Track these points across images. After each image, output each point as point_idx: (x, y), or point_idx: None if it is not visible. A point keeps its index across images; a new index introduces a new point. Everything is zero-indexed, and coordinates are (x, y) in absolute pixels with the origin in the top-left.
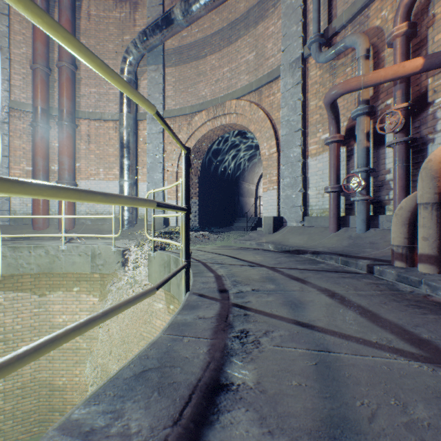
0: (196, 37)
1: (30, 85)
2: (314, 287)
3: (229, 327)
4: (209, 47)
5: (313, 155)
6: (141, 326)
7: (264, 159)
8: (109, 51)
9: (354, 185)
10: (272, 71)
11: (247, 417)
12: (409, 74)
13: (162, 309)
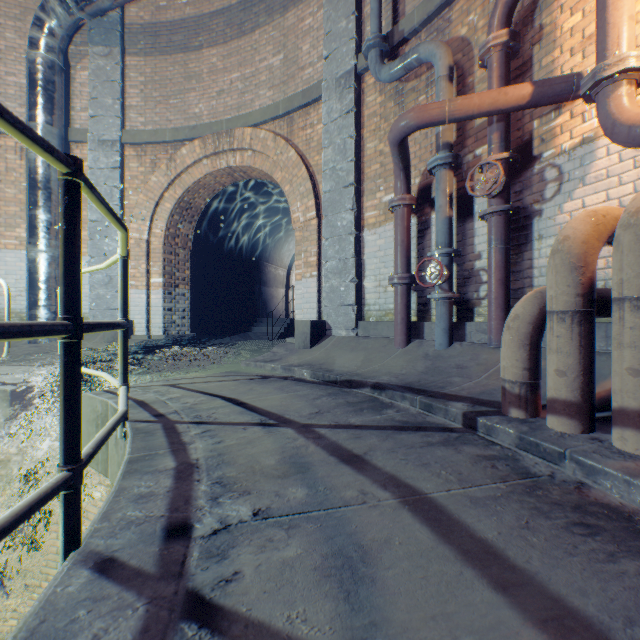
0: (183, 12)
1: None
2: (386, 485)
3: None
4: (207, 33)
5: (371, 226)
6: (58, 538)
7: (297, 228)
8: (7, 1)
9: (433, 275)
10: (310, 88)
11: None
12: (513, 107)
13: (101, 502)
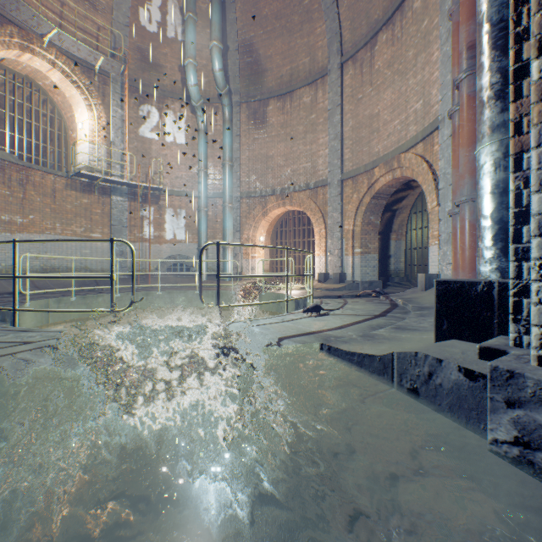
0: None
1: None
2: None
3: None
4: None
5: None
6: None
7: None
8: None
9: None
10: None
11: None
12: None
13: None
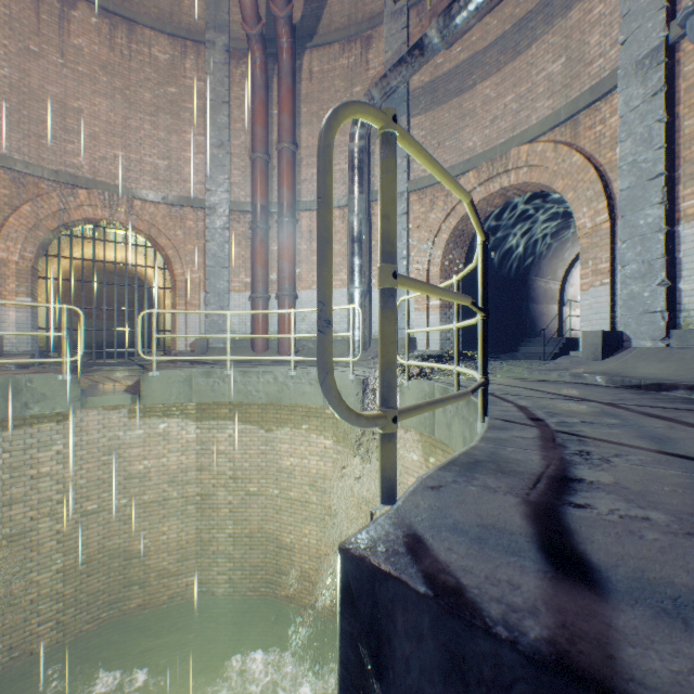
0: (457, 61)
1: (249, 179)
2: (693, 427)
3: (560, 446)
4: (480, 69)
5: (690, 217)
6: None
7: (582, 235)
8: None
9: None
10: (599, 82)
11: (609, 497)
12: None
13: (417, 463)
